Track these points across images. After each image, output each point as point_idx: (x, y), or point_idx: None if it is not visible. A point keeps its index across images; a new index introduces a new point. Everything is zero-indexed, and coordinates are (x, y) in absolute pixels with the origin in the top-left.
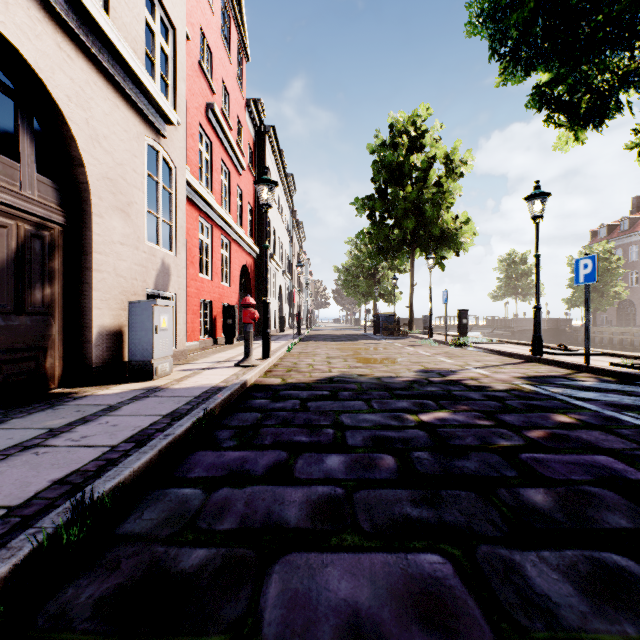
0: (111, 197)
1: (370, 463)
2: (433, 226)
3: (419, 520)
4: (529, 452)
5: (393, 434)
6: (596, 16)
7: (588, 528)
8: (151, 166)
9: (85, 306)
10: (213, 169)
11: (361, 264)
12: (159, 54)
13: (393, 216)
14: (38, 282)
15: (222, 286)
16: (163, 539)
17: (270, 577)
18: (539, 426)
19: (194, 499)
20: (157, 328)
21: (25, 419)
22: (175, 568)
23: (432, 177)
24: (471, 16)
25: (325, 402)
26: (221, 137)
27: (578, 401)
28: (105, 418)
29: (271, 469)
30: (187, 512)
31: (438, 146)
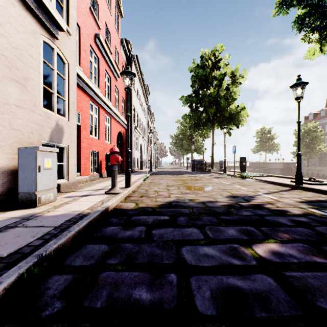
0: (6, 70)
1: None
2: (225, 111)
3: None
4: None
5: (242, 283)
6: None
7: None
8: None
9: None
10: (99, 74)
11: (184, 133)
12: None
13: (203, 105)
14: None
15: (105, 143)
16: None
17: None
18: None
19: None
20: (40, 168)
21: None
22: None
23: (224, 85)
24: None
25: (167, 229)
26: (104, 56)
27: None
28: None
29: None
30: None
31: (227, 68)
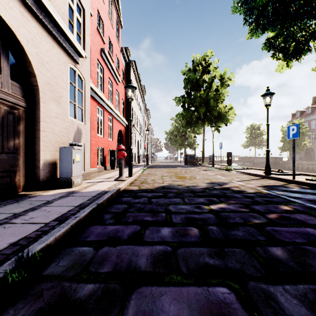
0: (50, 93)
1: (185, 232)
2: (214, 111)
3: (214, 266)
4: (270, 226)
5: (197, 216)
6: (299, 1)
7: (309, 271)
8: (72, 79)
9: (36, 149)
10: (104, 81)
11: (178, 130)
12: (76, 21)
13: (194, 106)
14: (11, 136)
15: (109, 140)
16: (69, 278)
17: (129, 302)
18: (273, 212)
19: (88, 253)
20: (74, 161)
21: (2, 208)
22: (74, 296)
23: (213, 86)
24: (234, 3)
25: (160, 199)
26: (108, 65)
27: (292, 198)
28: (44, 208)
29: (131, 236)
30: (84, 261)
31: (216, 71)
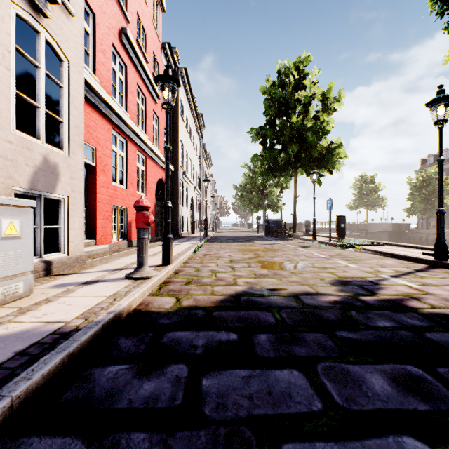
0: None
1: None
2: (313, 149)
3: None
4: None
5: None
6: None
7: None
8: (47, 64)
9: None
10: (128, 90)
11: (254, 182)
12: None
13: (281, 141)
14: None
15: (138, 195)
16: None
17: None
18: None
19: None
20: None
21: None
22: None
23: (310, 112)
24: None
25: (234, 374)
26: (136, 64)
27: None
28: None
29: None
30: None
31: (315, 88)
